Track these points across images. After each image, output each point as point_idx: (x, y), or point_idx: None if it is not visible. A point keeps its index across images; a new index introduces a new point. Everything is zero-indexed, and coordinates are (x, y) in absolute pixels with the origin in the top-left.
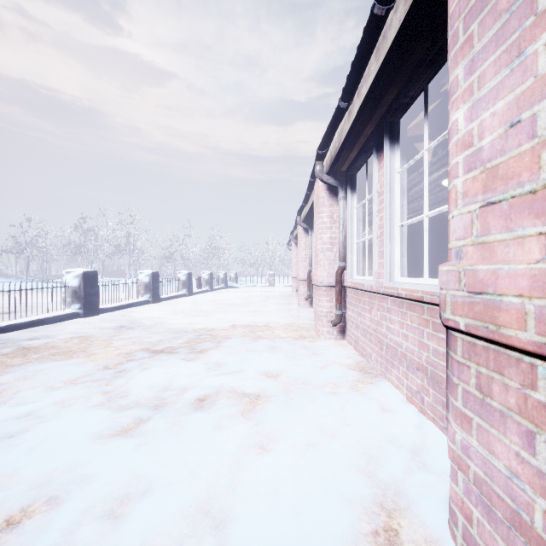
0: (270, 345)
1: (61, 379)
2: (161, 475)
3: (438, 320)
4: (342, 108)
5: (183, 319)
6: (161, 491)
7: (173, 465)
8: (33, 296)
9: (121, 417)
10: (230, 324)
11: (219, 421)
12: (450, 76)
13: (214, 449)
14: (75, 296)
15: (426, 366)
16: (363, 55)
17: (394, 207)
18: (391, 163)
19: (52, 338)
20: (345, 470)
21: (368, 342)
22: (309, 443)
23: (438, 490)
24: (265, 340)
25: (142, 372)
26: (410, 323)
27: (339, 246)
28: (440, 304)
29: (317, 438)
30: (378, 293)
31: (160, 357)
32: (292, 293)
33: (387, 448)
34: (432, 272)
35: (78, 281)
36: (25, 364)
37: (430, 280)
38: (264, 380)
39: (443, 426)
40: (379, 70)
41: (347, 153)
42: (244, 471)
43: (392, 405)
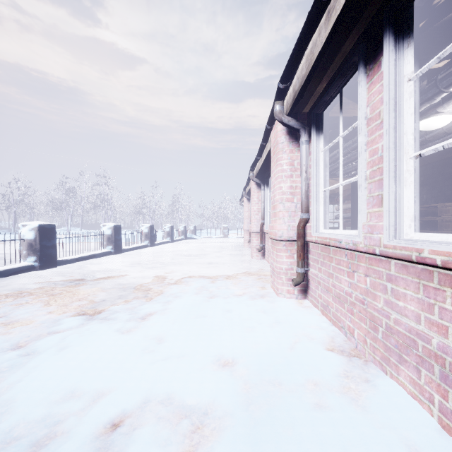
0: (223, 309)
1: None
2: None
3: None
4: (321, 3)
5: (138, 272)
6: None
7: None
8: (11, 247)
9: None
10: (183, 278)
11: None
12: None
13: None
14: (31, 249)
15: None
16: None
17: (402, 131)
18: (396, 68)
19: None
20: None
21: (347, 313)
22: None
23: None
24: (219, 301)
25: (53, 358)
26: None
27: (301, 196)
28: None
29: None
30: (369, 252)
31: (90, 329)
32: (244, 244)
33: None
34: None
35: (34, 234)
36: None
37: None
38: (214, 377)
39: None
40: None
41: (315, 84)
42: None
43: (429, 449)
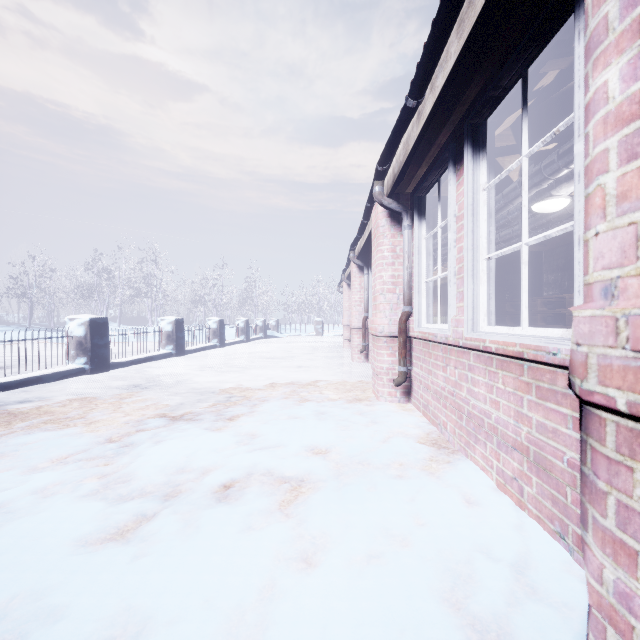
0: (317, 411)
1: (48, 456)
2: (162, 608)
3: (546, 384)
4: (410, 108)
5: (212, 376)
6: (159, 636)
7: (180, 591)
8: (35, 347)
9: (118, 513)
10: (269, 383)
11: (249, 518)
12: (589, 21)
13: (239, 563)
14: (80, 348)
15: (528, 445)
16: (441, 31)
17: (478, 235)
18: (474, 177)
19: (47, 400)
20: (423, 600)
21: (442, 408)
22: (370, 554)
23: (561, 636)
24: (311, 404)
25: (154, 447)
26: (503, 387)
27: (403, 287)
28: (573, 366)
29: (382, 547)
30: (456, 345)
31: (179, 427)
32: (343, 345)
33: (479, 562)
34: (514, 319)
35: (84, 330)
36: (6, 436)
37: (531, 329)
38: (309, 459)
39: (553, 530)
40: (462, 50)
41: (414, 169)
42: (280, 600)
43: (479, 496)
